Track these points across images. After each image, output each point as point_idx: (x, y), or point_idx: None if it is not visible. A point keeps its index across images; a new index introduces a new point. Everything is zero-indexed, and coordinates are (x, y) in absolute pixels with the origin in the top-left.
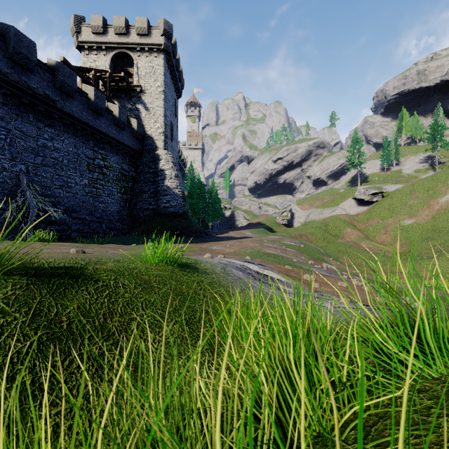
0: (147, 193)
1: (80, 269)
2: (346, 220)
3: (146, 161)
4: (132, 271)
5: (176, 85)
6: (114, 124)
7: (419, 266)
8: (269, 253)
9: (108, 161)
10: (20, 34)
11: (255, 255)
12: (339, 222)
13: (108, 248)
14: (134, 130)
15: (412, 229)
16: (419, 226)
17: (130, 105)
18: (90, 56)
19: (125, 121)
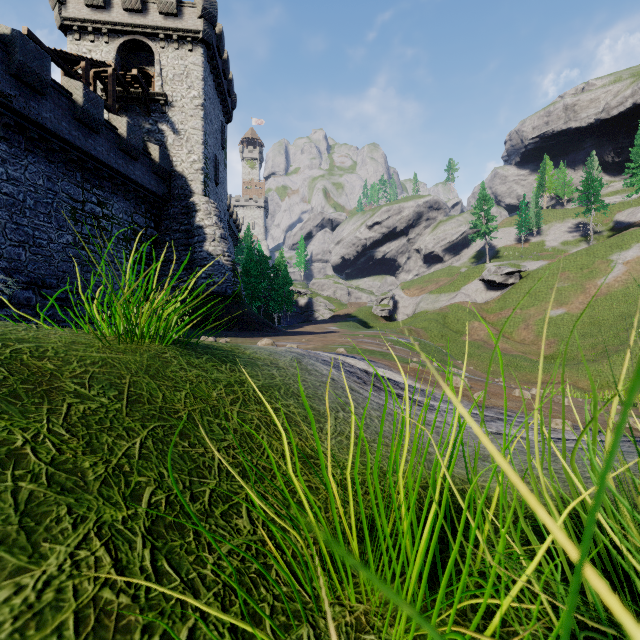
0: (176, 263)
1: None
2: (471, 310)
3: (174, 212)
4: (7, 345)
5: (223, 102)
6: (119, 149)
7: (576, 373)
8: (371, 350)
9: (109, 209)
10: None
11: (349, 352)
12: (463, 313)
13: None
14: (154, 162)
15: (563, 321)
16: (572, 317)
17: (148, 124)
18: (83, 43)
19: (138, 146)
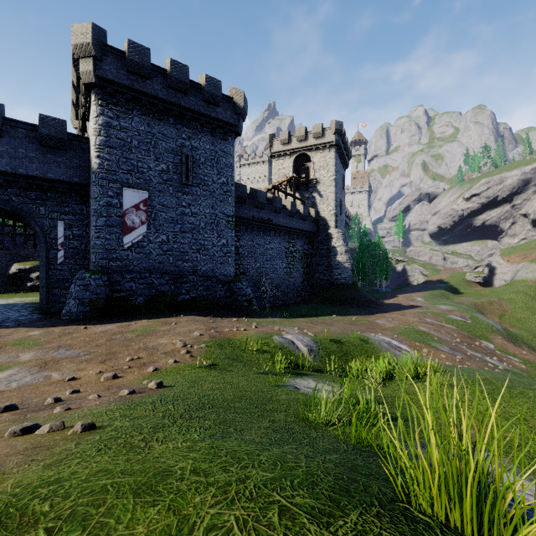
0: (322, 267)
1: (340, 341)
2: None
3: (320, 239)
4: (350, 341)
5: (344, 162)
6: (300, 219)
7: None
8: (419, 330)
9: (296, 247)
10: (260, 192)
11: (406, 332)
12: None
13: (321, 323)
14: (312, 217)
15: None
16: None
17: (307, 195)
18: (279, 161)
19: (307, 215)
